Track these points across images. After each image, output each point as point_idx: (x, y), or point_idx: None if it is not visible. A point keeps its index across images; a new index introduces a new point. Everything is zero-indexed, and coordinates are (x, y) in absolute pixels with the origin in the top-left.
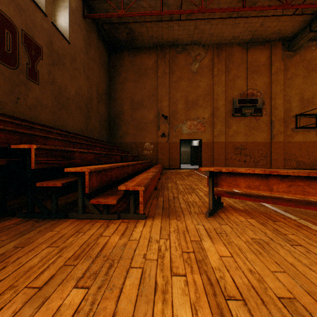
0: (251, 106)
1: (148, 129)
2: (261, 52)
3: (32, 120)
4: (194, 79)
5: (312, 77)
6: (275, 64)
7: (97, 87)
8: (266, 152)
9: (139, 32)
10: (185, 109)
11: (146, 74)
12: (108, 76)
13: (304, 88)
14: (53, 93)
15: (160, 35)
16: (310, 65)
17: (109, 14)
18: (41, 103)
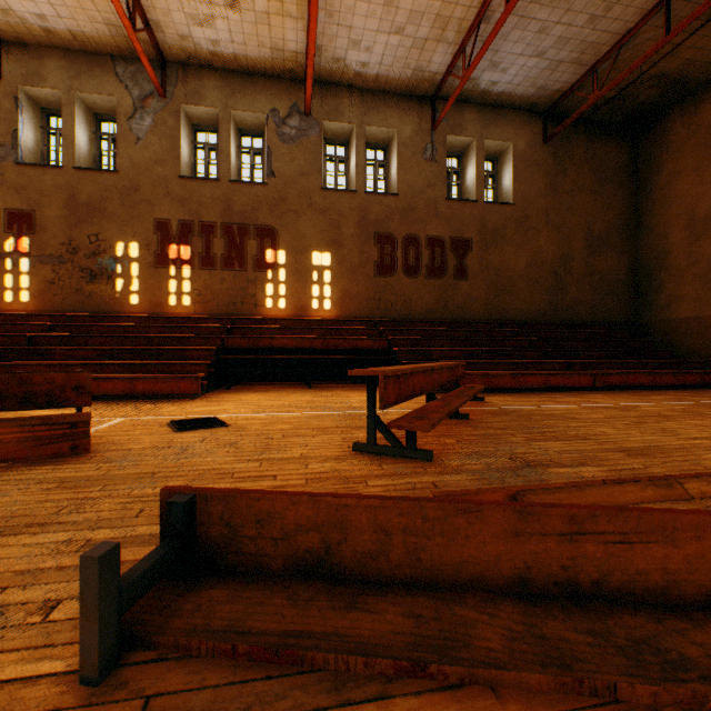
0: None
1: None
2: None
3: (460, 317)
4: None
5: None
6: None
7: (587, 229)
8: None
9: (678, 65)
10: None
11: None
12: (629, 187)
13: None
14: (486, 280)
15: None
16: None
17: (574, 113)
18: (470, 298)
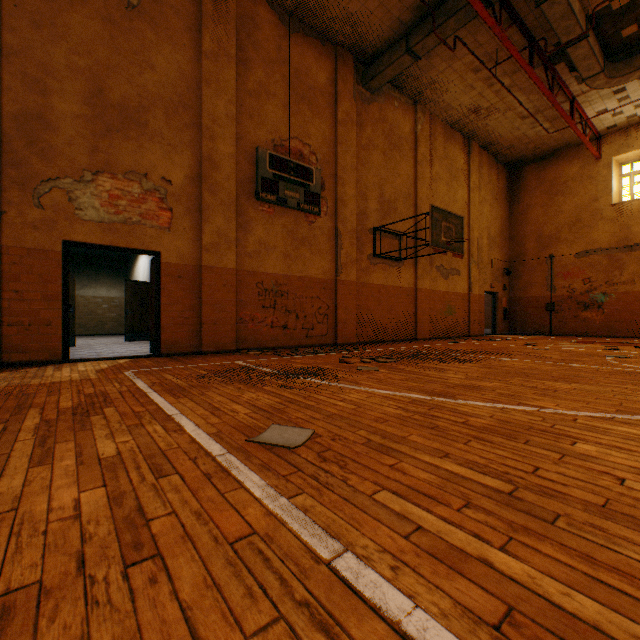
0: (300, 183)
1: None
2: (319, 59)
3: None
4: (133, 28)
5: (395, 160)
6: (343, 102)
7: None
8: (327, 305)
9: None
10: (91, 127)
11: None
12: None
13: (386, 177)
14: None
15: None
16: (392, 134)
17: None
18: None
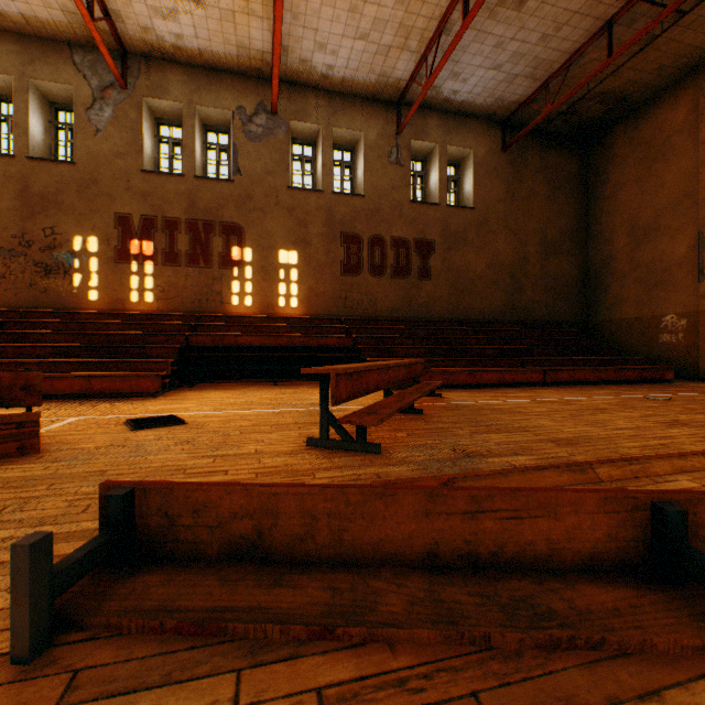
0: None
1: (671, 281)
2: None
3: (424, 316)
4: None
5: None
6: None
7: (541, 234)
8: None
9: (621, 85)
10: None
11: (665, 150)
12: (579, 195)
13: None
14: (449, 281)
15: (680, 50)
16: None
17: (529, 125)
18: (433, 297)
